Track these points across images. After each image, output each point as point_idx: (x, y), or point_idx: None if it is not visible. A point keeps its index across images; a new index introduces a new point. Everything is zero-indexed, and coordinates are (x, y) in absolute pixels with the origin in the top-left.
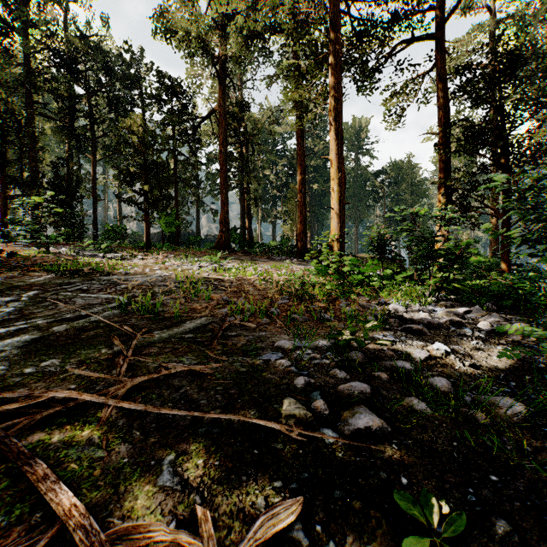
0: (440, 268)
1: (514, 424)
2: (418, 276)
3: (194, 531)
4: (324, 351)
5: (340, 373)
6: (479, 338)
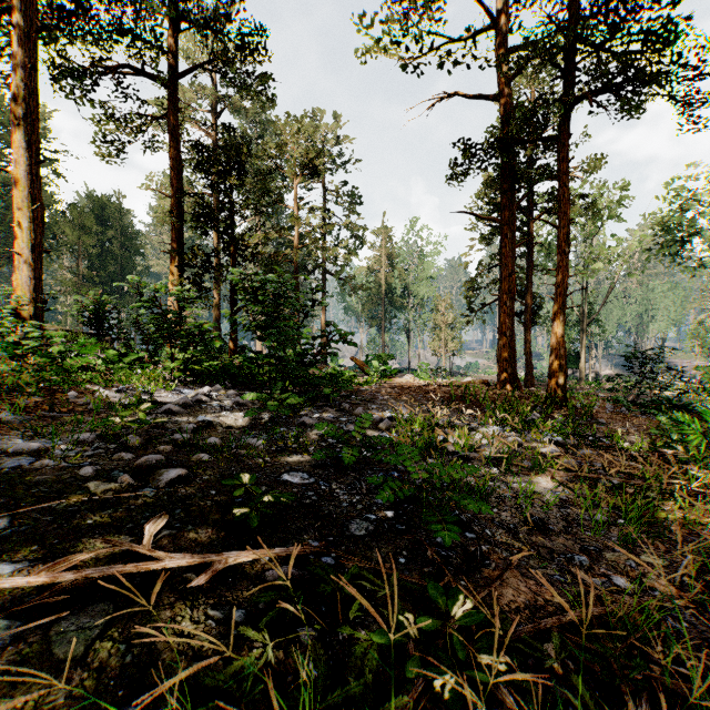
0: (183, 350)
1: (260, 450)
2: (150, 358)
3: (84, 568)
4: (90, 444)
5: (126, 454)
6: (227, 409)
